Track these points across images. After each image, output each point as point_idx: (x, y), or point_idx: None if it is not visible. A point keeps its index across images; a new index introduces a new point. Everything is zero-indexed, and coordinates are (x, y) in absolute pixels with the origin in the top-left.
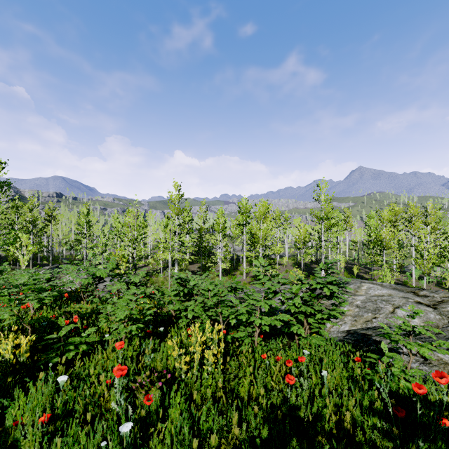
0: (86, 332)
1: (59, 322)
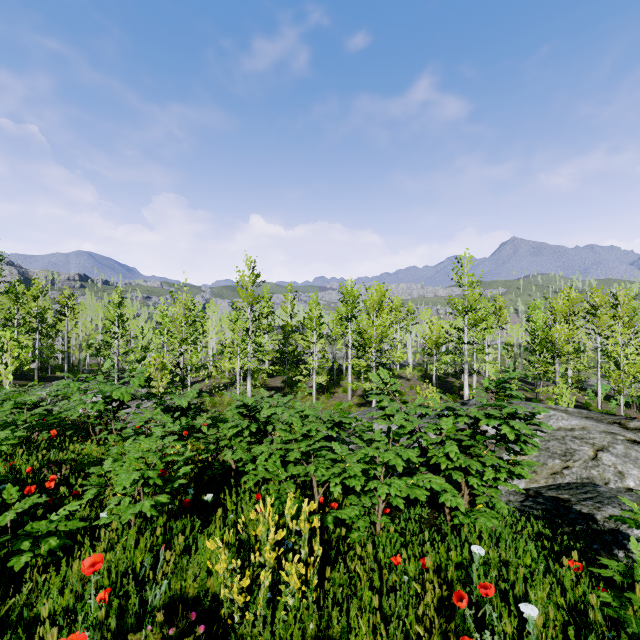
0: (60, 513)
1: (5, 494)
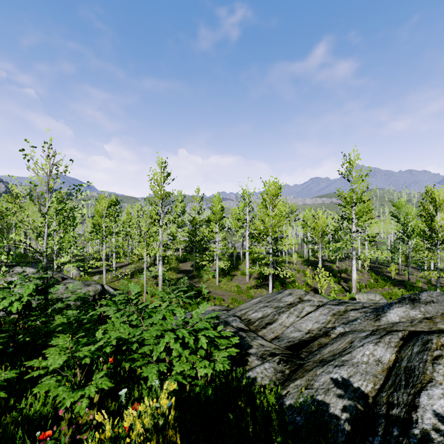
0: None
1: None
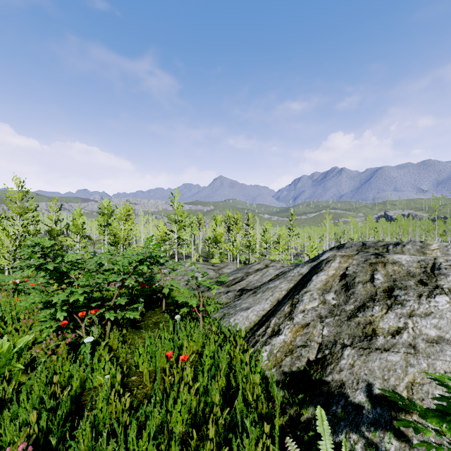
0: None
1: None
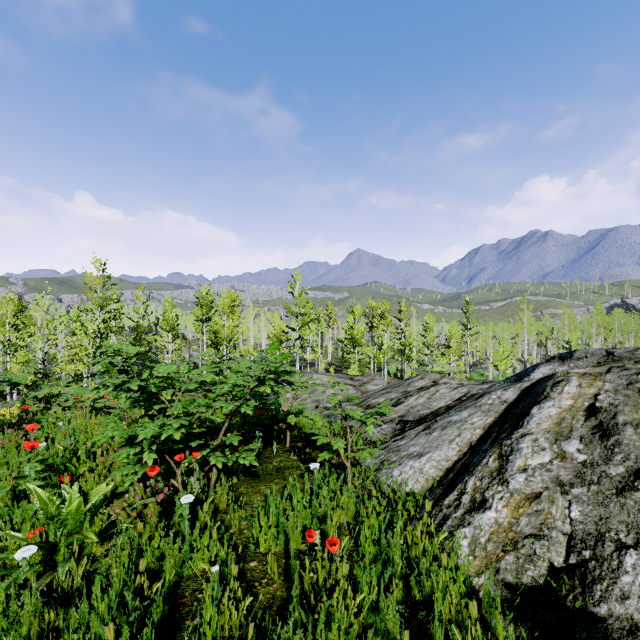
0: (53, 410)
1: (28, 402)
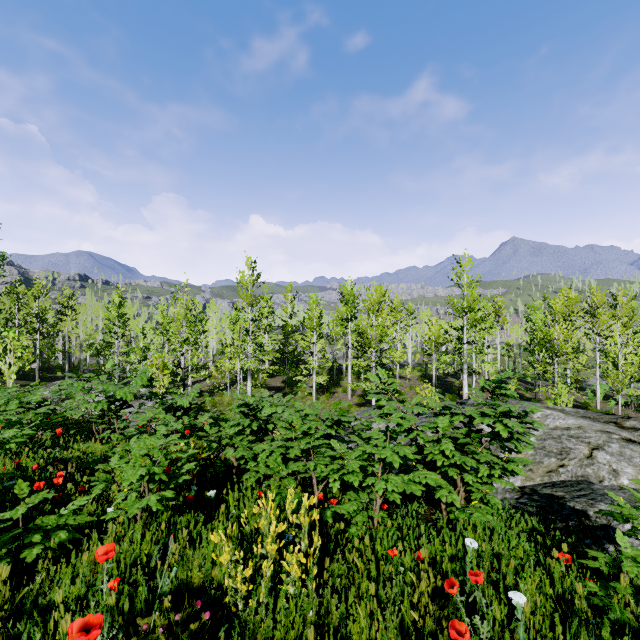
0: (69, 507)
1: (16, 489)
